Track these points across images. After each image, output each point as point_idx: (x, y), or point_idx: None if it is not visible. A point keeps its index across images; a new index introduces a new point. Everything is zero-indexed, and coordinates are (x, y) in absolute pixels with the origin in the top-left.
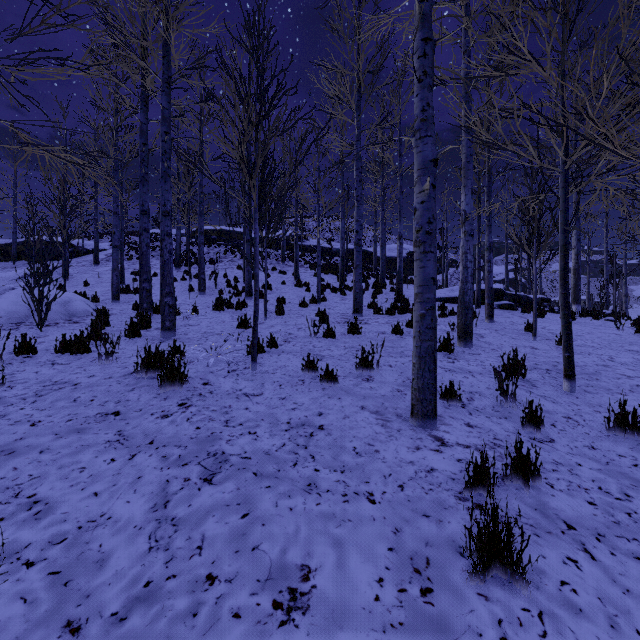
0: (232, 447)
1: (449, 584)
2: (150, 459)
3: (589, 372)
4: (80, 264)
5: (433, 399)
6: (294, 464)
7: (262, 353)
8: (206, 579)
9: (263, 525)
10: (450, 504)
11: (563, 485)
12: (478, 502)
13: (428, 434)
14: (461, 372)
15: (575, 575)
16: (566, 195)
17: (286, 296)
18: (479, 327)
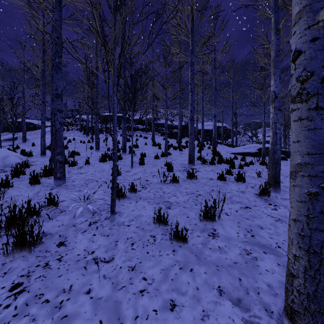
0: None
1: None
2: None
3: None
4: (36, 134)
5: None
6: None
7: (124, 199)
8: None
9: None
10: None
11: None
12: None
13: None
14: None
15: None
16: None
17: (146, 152)
18: None
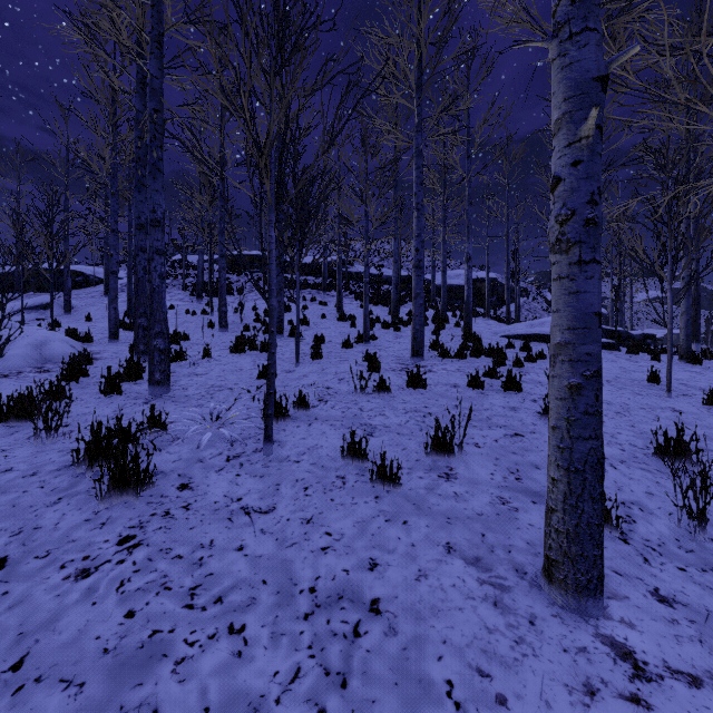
0: (181, 690)
1: None
2: None
3: None
4: (89, 295)
5: (598, 554)
6: None
7: (285, 421)
8: None
9: None
10: None
11: None
12: None
13: (594, 633)
14: None
15: None
16: None
17: (326, 333)
18: None
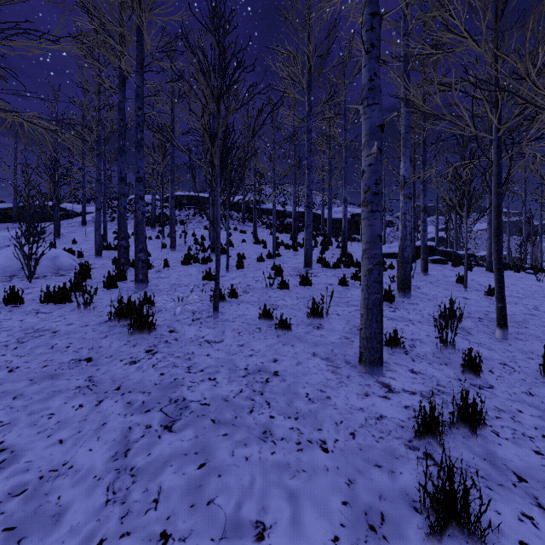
0: (193, 393)
1: (405, 544)
2: (115, 405)
3: (518, 320)
4: (70, 225)
5: (380, 347)
6: (250, 411)
7: (224, 303)
8: (160, 537)
9: (219, 476)
10: (401, 453)
11: (508, 433)
12: (428, 451)
13: (375, 380)
14: (402, 320)
15: (533, 534)
16: (499, 160)
17: (246, 252)
18: (415, 279)
